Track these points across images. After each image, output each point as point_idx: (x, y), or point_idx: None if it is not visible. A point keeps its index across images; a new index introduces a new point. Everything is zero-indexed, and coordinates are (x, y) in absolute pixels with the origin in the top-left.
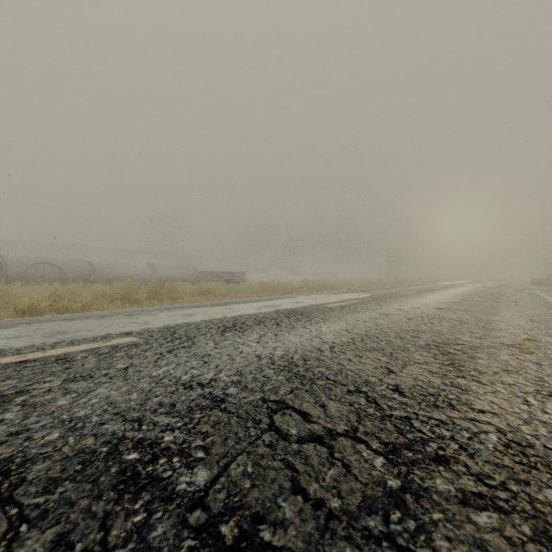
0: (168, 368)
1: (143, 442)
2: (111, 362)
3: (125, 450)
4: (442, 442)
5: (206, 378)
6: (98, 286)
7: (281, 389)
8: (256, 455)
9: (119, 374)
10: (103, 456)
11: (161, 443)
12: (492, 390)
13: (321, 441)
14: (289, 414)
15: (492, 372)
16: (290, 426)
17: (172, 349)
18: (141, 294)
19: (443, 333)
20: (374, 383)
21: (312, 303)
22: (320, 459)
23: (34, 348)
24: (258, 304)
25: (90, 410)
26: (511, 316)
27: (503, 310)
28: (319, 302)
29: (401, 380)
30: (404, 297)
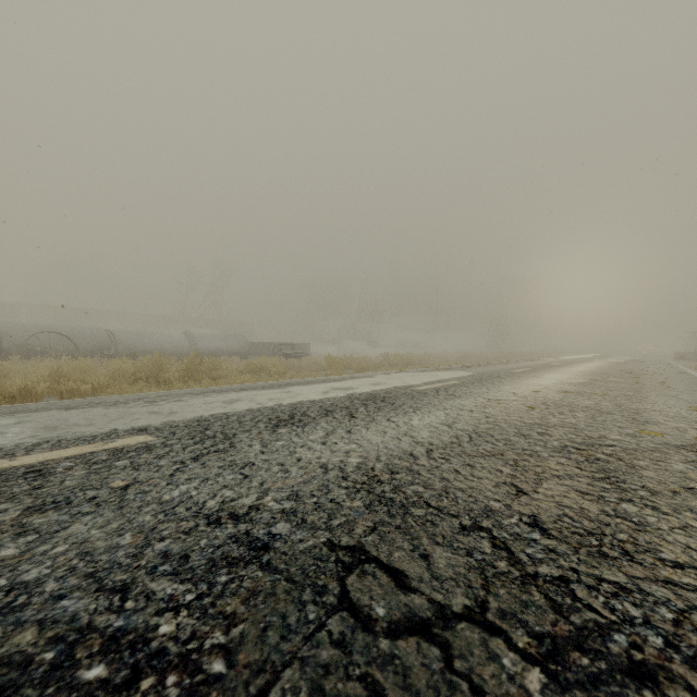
0: (189, 487)
1: (121, 637)
2: (106, 477)
3: (85, 658)
4: (632, 631)
5: (244, 504)
6: (116, 362)
7: (358, 524)
8: (316, 667)
9: (112, 498)
10: (41, 673)
11: (152, 641)
12: (681, 523)
13: (428, 631)
14: (372, 573)
15: (670, 491)
16: (374, 599)
17: (200, 455)
18: (173, 372)
19: (581, 428)
20: (499, 512)
21: (397, 384)
22: (429, 674)
23: (0, 452)
24: (325, 385)
25: (47, 569)
26: (664, 403)
27: (651, 394)
28: (406, 383)
29: (539, 507)
30: (517, 377)
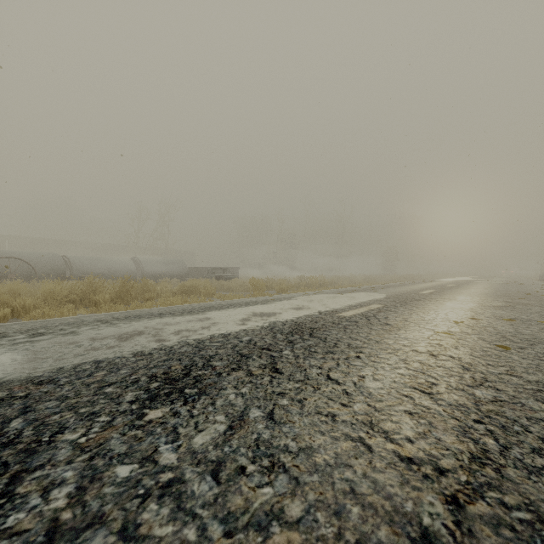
0: None
1: None
2: None
3: None
4: None
5: None
6: (47, 285)
7: None
8: None
9: None
10: None
11: None
12: None
13: None
14: None
15: None
16: None
17: None
18: (103, 295)
19: None
20: None
21: (320, 308)
22: None
23: None
24: (246, 310)
25: None
26: None
27: None
28: (328, 307)
29: None
30: (433, 299)
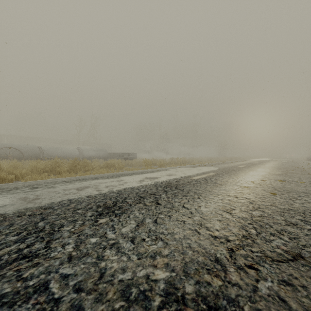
0: None
1: None
2: None
3: None
4: None
5: None
6: (33, 162)
7: None
8: None
9: None
10: None
11: None
12: None
13: None
14: None
15: None
16: None
17: (1, 265)
18: (63, 168)
19: None
20: None
21: (181, 175)
22: None
23: None
24: (141, 176)
25: None
26: None
27: None
28: (186, 174)
29: None
30: (243, 170)
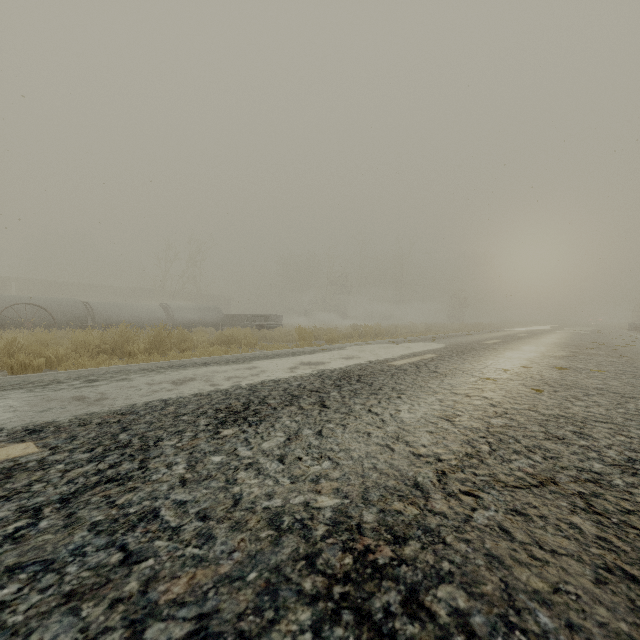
0: None
1: None
2: None
3: None
4: None
5: None
6: (78, 334)
7: None
8: None
9: None
10: None
11: None
12: None
13: None
14: None
15: None
16: None
17: (79, 490)
18: (138, 344)
19: (622, 423)
20: None
21: (370, 358)
22: None
23: None
24: (293, 359)
25: None
26: None
27: None
28: (380, 356)
29: None
30: (494, 349)
